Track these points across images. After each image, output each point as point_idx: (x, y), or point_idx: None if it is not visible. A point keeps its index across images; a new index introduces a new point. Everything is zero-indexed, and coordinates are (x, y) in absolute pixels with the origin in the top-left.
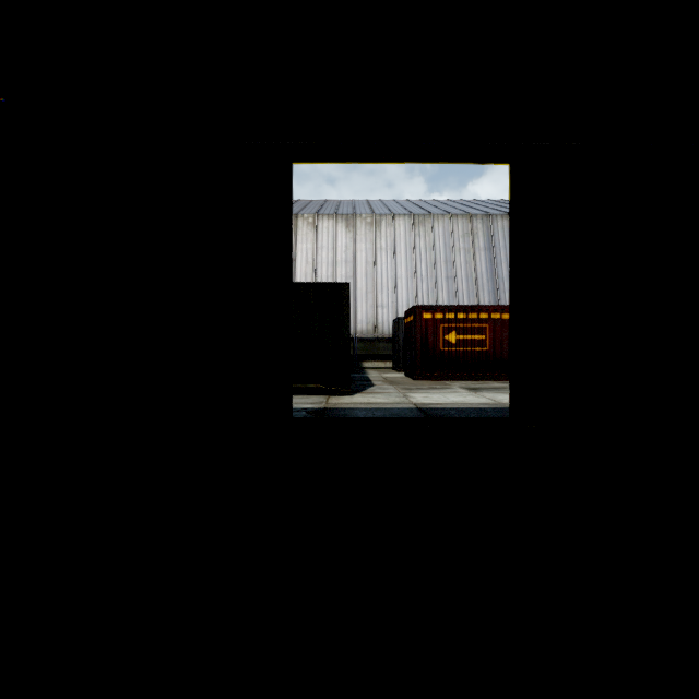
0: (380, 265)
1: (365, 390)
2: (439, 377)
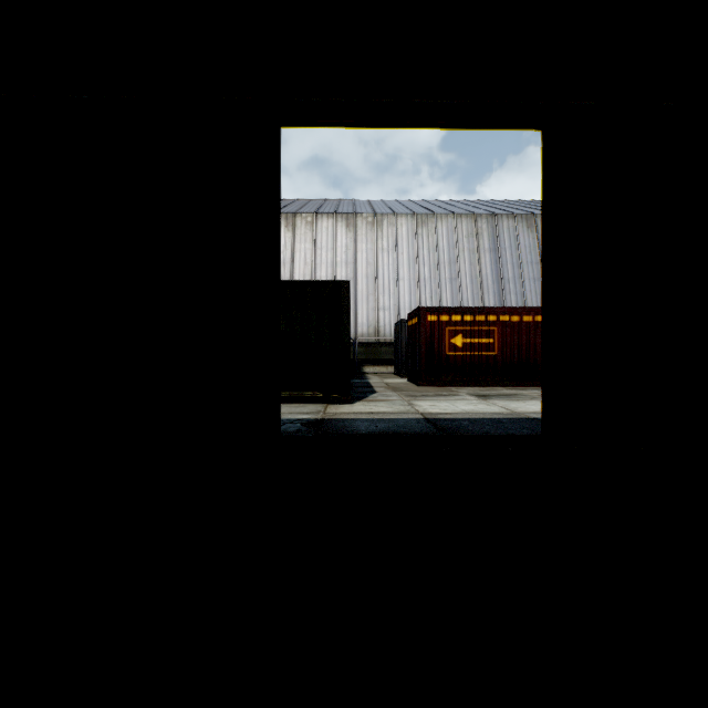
0: (382, 267)
1: (366, 397)
2: (445, 383)
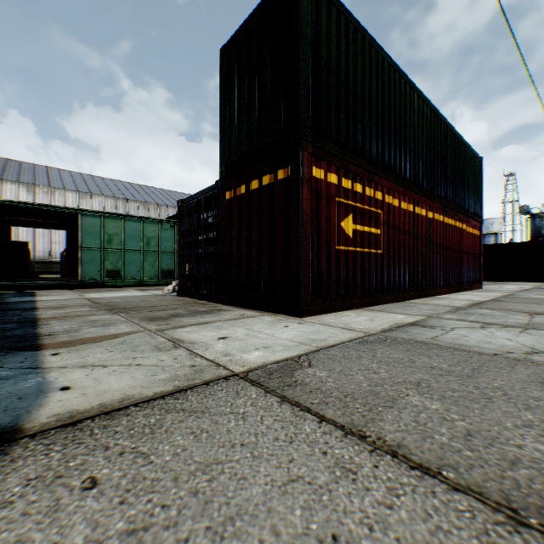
0: None
1: None
2: None
